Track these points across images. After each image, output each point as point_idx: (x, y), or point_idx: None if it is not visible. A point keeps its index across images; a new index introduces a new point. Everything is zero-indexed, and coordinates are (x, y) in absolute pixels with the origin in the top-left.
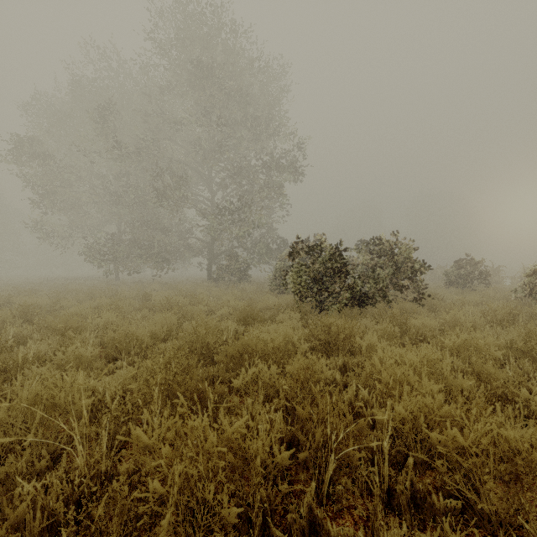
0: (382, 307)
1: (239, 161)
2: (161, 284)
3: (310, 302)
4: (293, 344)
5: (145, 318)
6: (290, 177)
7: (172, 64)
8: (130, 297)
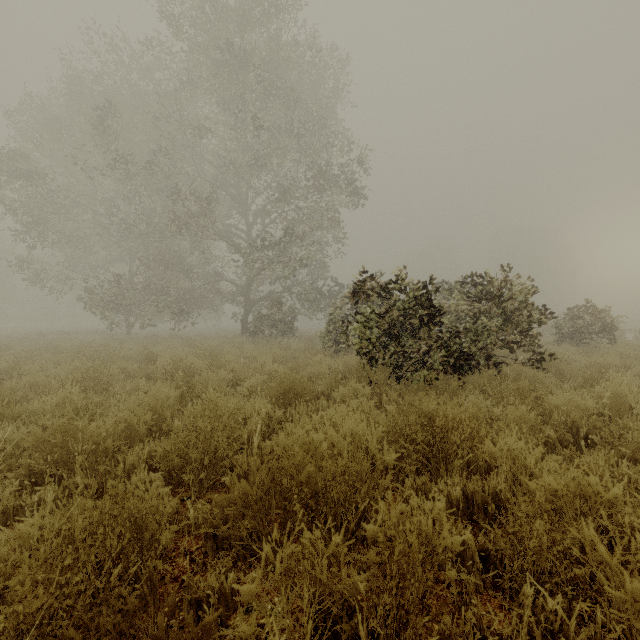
0: (492, 375)
1: (282, 180)
2: (181, 340)
3: (381, 367)
4: (366, 448)
5: (135, 392)
6: (349, 200)
7: (194, 51)
8: (131, 357)
